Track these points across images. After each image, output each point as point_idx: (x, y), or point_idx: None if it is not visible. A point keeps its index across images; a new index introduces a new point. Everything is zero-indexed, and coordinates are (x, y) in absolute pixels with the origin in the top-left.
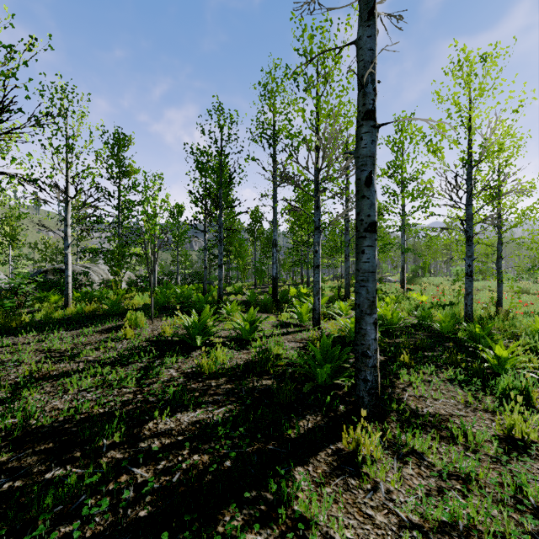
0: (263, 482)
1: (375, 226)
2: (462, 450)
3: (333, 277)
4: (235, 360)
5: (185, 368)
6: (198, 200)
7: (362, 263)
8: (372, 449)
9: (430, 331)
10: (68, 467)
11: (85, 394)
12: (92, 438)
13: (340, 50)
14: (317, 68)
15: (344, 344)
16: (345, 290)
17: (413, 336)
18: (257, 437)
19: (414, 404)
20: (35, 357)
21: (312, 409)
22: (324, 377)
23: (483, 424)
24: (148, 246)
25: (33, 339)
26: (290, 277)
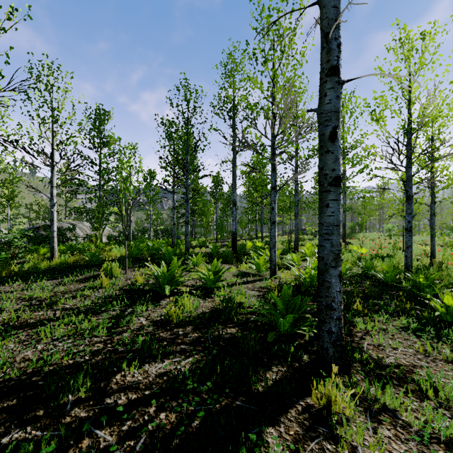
0: (233, 448)
1: (339, 180)
2: (434, 406)
3: (283, 233)
4: (201, 308)
5: (154, 316)
6: (167, 165)
7: (326, 216)
8: (343, 405)
9: (374, 280)
10: (28, 429)
11: (57, 343)
12: (57, 393)
13: (294, 28)
14: (273, 45)
15: (299, 292)
16: (295, 243)
17: (360, 285)
18: (224, 391)
19: (375, 354)
20: (17, 305)
21: (277, 359)
22: (286, 326)
23: (451, 378)
24: (122, 204)
25: (17, 288)
26: (246, 233)
